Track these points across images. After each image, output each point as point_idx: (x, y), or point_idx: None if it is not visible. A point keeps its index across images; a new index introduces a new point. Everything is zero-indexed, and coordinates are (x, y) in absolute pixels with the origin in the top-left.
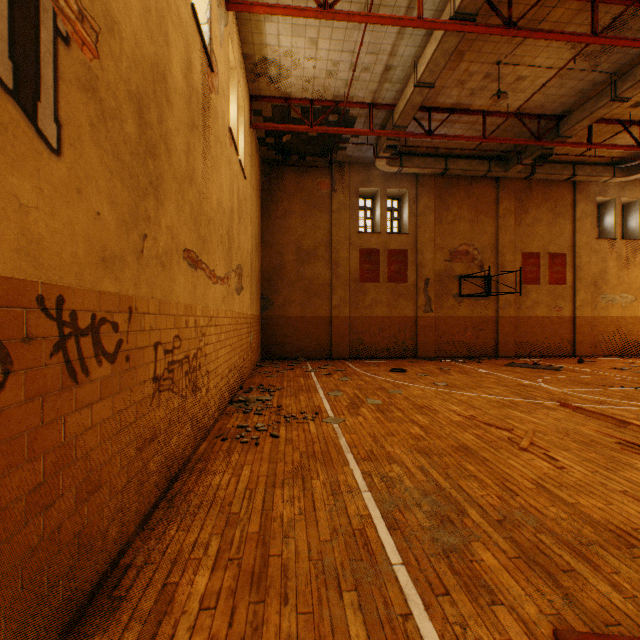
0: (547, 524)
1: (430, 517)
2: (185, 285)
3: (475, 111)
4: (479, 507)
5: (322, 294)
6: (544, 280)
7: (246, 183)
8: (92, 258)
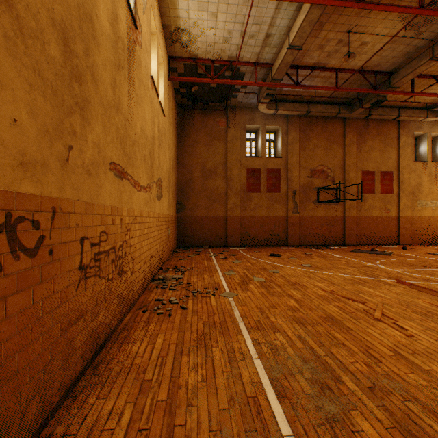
0: (411, 391)
1: (311, 384)
2: (111, 191)
3: (330, 68)
4: (351, 374)
5: (220, 200)
6: (377, 190)
7: (165, 119)
8: (7, 161)
